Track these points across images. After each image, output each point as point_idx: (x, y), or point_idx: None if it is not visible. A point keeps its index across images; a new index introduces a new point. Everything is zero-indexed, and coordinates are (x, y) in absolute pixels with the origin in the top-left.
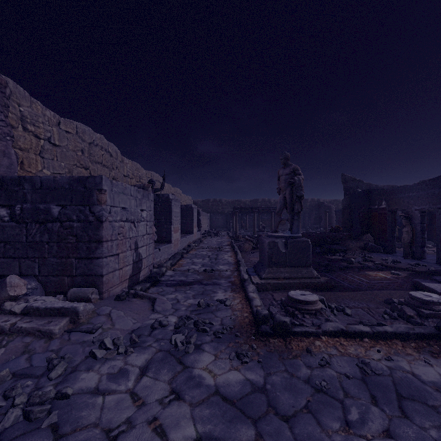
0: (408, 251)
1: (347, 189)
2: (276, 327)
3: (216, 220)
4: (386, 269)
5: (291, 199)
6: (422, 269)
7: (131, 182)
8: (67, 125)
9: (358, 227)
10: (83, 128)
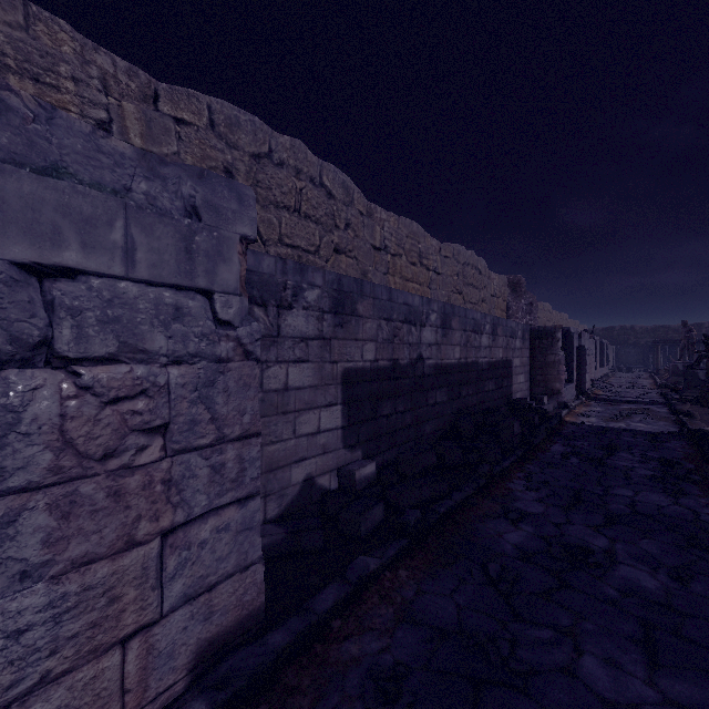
0: None
1: None
2: (665, 386)
3: (626, 354)
4: None
5: (688, 344)
6: None
7: None
8: (541, 306)
9: None
10: (545, 304)
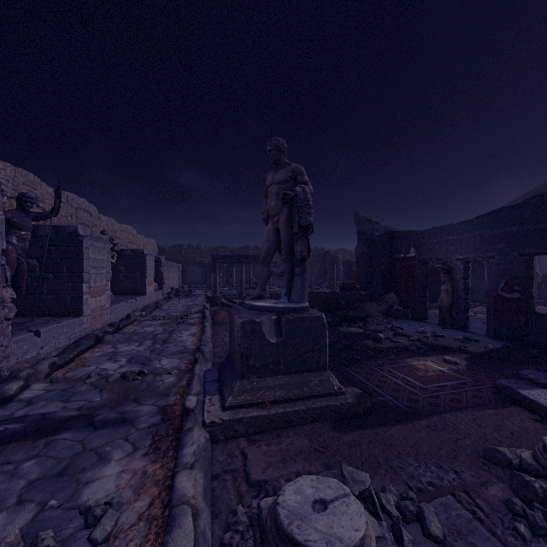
0: (447, 317)
1: (362, 233)
2: None
3: (192, 273)
4: (431, 351)
5: (290, 232)
6: (479, 349)
7: (13, 204)
8: None
9: (379, 284)
10: None
